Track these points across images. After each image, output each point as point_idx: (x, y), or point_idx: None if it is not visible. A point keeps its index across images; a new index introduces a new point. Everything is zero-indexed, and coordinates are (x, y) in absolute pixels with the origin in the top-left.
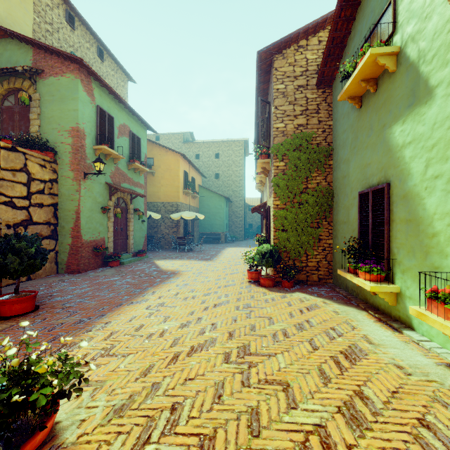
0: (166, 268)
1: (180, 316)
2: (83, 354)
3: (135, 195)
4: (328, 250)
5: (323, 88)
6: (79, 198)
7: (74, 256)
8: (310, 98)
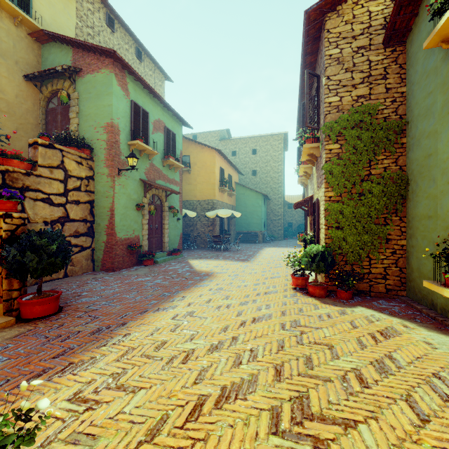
0: (200, 268)
1: (210, 332)
2: (87, 380)
3: (170, 192)
4: (400, 254)
5: (393, 45)
6: (114, 195)
7: (109, 254)
8: (374, 61)
